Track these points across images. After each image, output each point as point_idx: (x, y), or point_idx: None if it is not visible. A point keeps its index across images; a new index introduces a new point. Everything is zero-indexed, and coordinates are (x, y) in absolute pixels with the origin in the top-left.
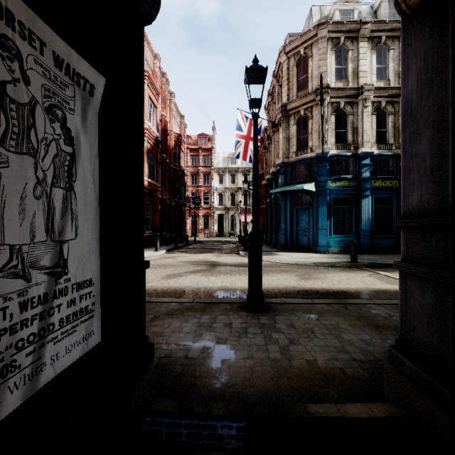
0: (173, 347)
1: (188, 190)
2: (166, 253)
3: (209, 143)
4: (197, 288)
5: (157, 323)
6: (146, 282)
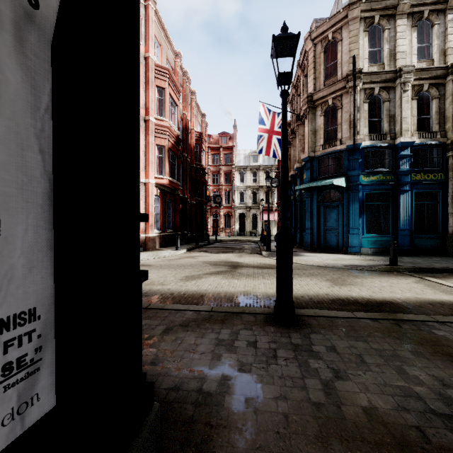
0: (185, 373)
1: (209, 189)
2: (186, 252)
3: (230, 141)
4: (217, 292)
5: (169, 338)
6: (163, 284)
